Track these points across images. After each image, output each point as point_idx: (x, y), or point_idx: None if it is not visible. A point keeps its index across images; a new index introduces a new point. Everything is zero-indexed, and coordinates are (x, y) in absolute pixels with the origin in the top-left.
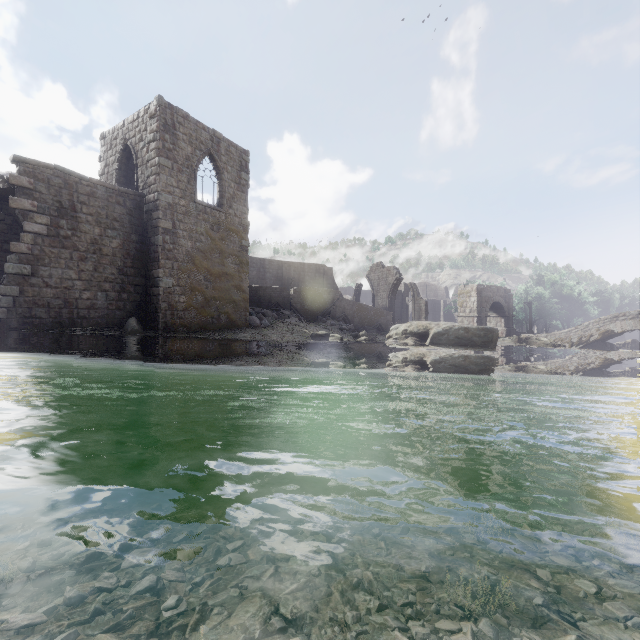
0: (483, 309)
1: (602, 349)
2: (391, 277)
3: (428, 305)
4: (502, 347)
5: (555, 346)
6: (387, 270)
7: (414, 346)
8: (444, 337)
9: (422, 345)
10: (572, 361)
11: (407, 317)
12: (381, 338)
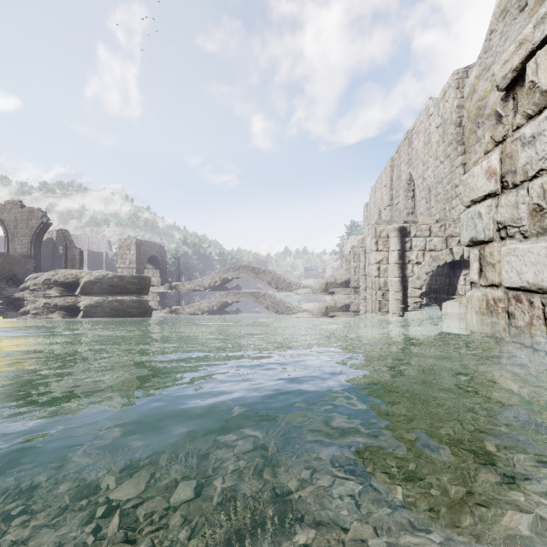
0: (142, 261)
1: (222, 291)
2: (35, 220)
3: (89, 256)
4: (157, 294)
5: (195, 290)
6: (29, 211)
7: (59, 297)
8: (97, 286)
9: (70, 295)
10: (205, 301)
11: (61, 268)
12: (14, 291)
